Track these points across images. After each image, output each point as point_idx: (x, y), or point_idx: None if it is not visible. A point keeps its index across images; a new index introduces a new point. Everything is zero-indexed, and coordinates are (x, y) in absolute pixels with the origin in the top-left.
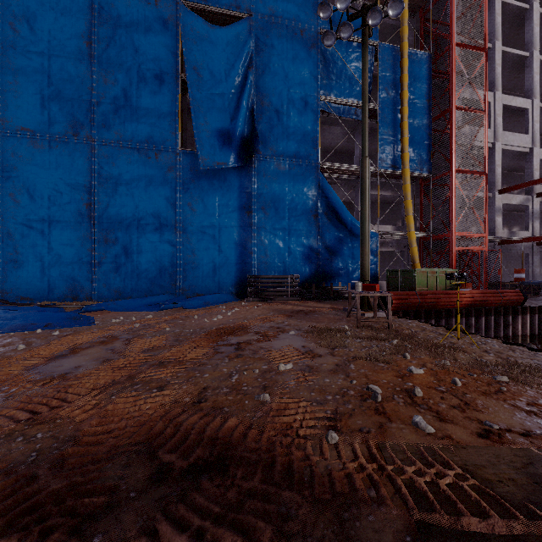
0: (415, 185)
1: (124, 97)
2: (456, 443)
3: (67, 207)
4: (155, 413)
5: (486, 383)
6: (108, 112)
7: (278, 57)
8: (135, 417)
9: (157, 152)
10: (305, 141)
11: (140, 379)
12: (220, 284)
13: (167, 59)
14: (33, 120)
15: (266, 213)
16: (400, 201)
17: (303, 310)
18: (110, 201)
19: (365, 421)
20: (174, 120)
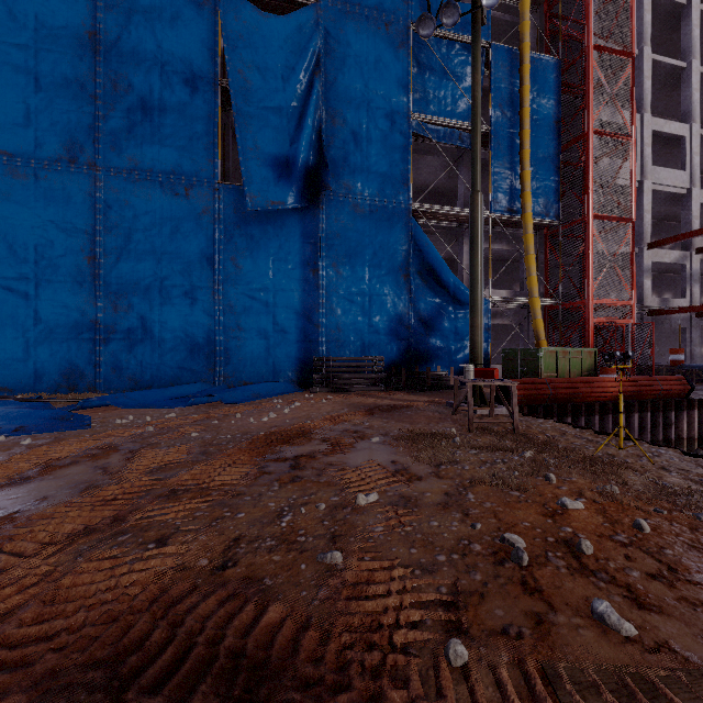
0: (538, 235)
1: (141, 110)
2: (685, 661)
3: (61, 261)
4: (141, 595)
5: (688, 526)
6: (120, 130)
7: (355, 59)
8: (104, 603)
9: (187, 186)
10: (391, 175)
11: (132, 523)
12: (276, 368)
13: (202, 59)
14: (12, 140)
15: (339, 272)
16: (517, 259)
17: (390, 405)
18: (122, 254)
19: (509, 609)
20: (211, 143)
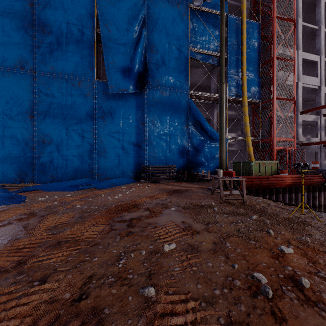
0: (249, 107)
1: (56, 43)
2: None
3: (15, 117)
4: None
5: None
6: (45, 53)
7: (162, 20)
8: None
9: (79, 81)
10: (180, 77)
11: (28, 266)
12: (123, 171)
13: (86, 18)
14: None
15: (154, 124)
16: (239, 119)
17: (180, 189)
18: (46, 114)
19: None
20: (91, 60)
